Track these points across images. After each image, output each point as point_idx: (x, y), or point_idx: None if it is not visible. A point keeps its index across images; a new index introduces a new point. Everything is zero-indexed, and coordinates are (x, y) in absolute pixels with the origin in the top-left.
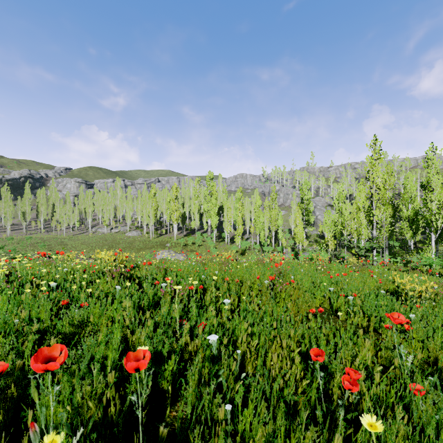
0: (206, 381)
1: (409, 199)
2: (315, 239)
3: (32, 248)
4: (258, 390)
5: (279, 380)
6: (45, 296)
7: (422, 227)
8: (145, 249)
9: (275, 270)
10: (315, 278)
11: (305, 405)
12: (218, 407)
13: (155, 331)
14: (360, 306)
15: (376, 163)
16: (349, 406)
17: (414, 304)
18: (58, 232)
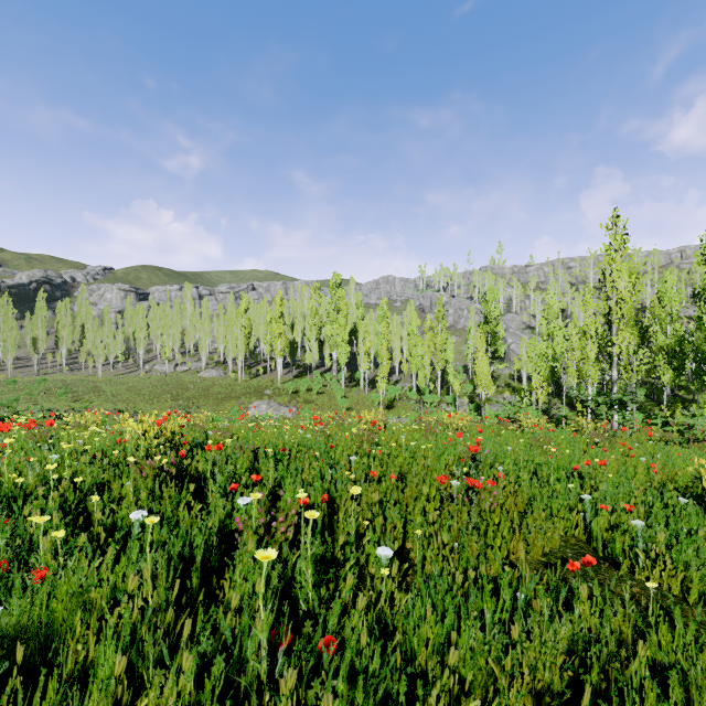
0: None
1: (668, 318)
2: (508, 383)
3: (47, 397)
4: None
5: None
6: None
7: None
8: (230, 399)
9: (462, 450)
10: (535, 464)
11: None
12: None
13: (203, 673)
14: (649, 536)
15: (618, 256)
16: None
17: None
18: (90, 371)
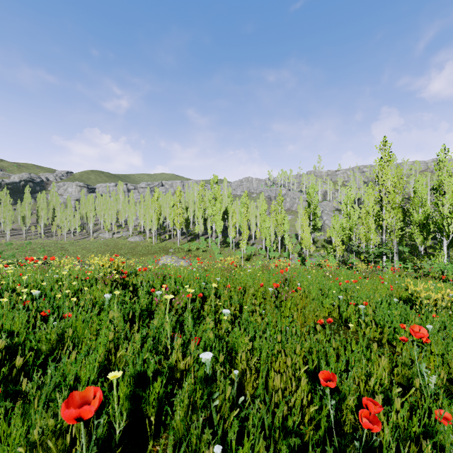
0: (198, 407)
1: (419, 203)
2: (323, 245)
3: (32, 253)
4: (256, 425)
5: (283, 408)
6: (21, 306)
7: (432, 232)
8: (148, 255)
9: (280, 276)
10: (323, 285)
11: (313, 434)
12: (205, 449)
13: (143, 346)
14: (372, 316)
15: (386, 165)
16: (368, 450)
17: (429, 313)
18: (58, 237)
